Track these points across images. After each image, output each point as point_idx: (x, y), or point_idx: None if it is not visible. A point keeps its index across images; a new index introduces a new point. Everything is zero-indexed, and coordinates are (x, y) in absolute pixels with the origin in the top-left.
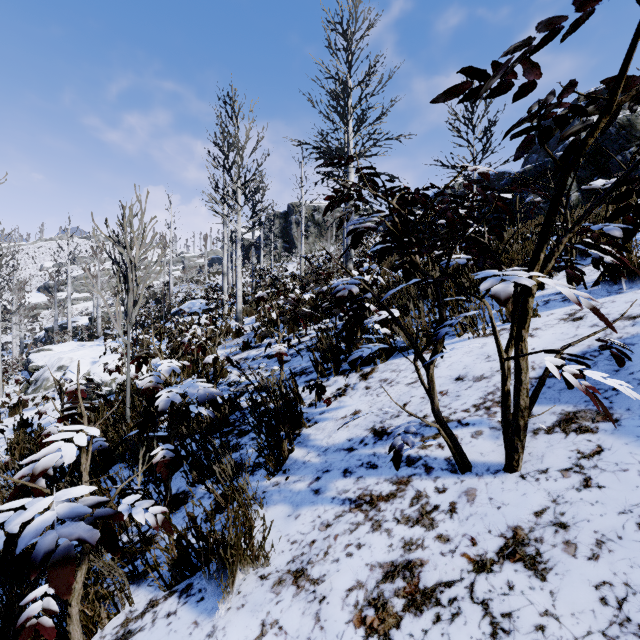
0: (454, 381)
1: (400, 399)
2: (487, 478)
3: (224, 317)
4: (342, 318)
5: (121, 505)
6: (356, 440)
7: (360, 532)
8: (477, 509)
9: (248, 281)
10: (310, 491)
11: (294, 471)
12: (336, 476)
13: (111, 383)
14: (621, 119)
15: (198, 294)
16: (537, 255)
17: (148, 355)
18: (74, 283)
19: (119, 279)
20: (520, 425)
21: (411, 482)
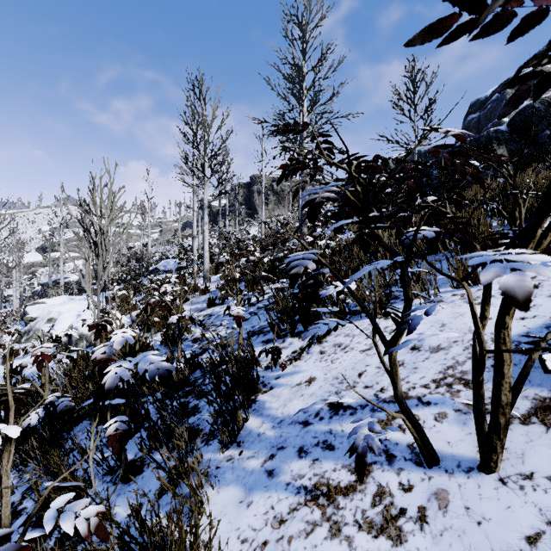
0: (410, 350)
1: (355, 367)
2: (459, 477)
3: (193, 275)
4: (297, 295)
5: (48, 510)
6: (311, 412)
7: (317, 537)
8: (452, 521)
9: (216, 243)
10: (264, 472)
11: (248, 444)
12: (291, 455)
13: (91, 336)
14: (549, 97)
15: (172, 254)
16: (533, 231)
17: (107, 322)
18: (67, 244)
19: (90, 245)
20: (500, 423)
21: (372, 472)
